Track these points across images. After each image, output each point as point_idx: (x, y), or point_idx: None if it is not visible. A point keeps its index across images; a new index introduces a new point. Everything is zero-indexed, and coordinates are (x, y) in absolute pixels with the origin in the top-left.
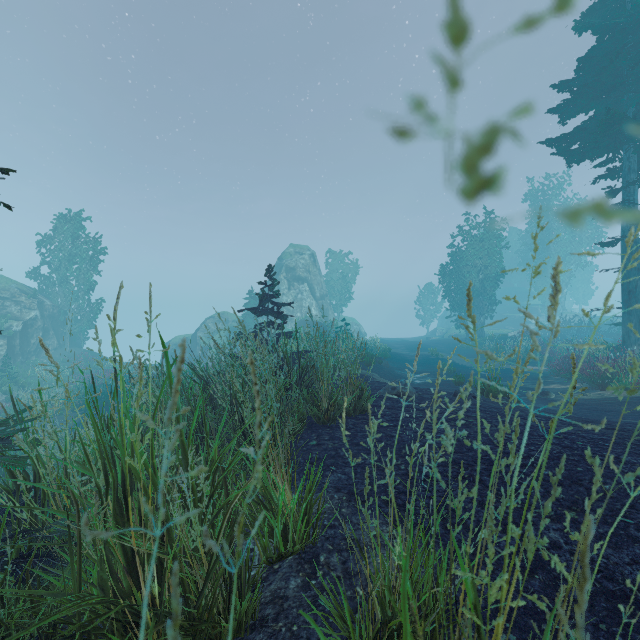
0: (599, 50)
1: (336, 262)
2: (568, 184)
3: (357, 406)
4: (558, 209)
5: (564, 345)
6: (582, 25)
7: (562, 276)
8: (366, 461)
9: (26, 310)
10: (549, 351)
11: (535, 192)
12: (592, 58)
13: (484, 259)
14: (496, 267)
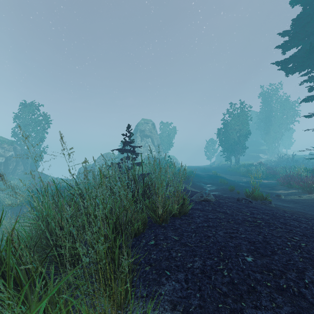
0: (303, 14)
1: (165, 128)
2: (281, 89)
3: (181, 210)
4: (276, 101)
5: (281, 169)
6: (295, 0)
7: (278, 135)
8: (194, 264)
9: (7, 151)
10: (274, 172)
11: (264, 93)
12: (300, 18)
13: (239, 126)
14: (246, 130)
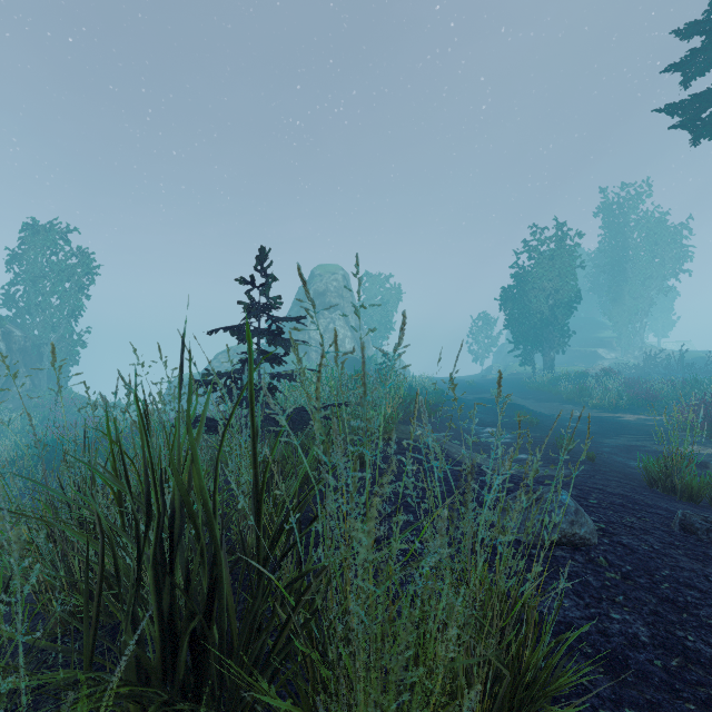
0: None
1: (374, 287)
2: (648, 195)
3: (506, 695)
4: (636, 224)
5: (663, 386)
6: None
7: (641, 303)
8: None
9: None
10: (648, 394)
11: (609, 204)
12: None
13: (555, 281)
14: (569, 291)
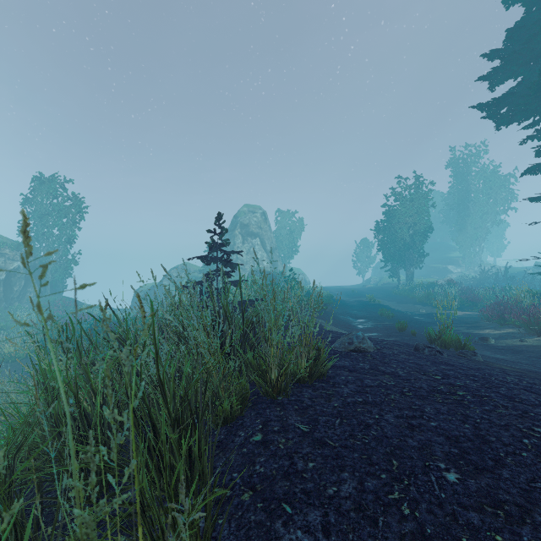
0: (527, 21)
1: (284, 220)
2: (485, 152)
3: (313, 370)
4: (476, 174)
5: (487, 292)
6: None
7: (480, 232)
8: (340, 489)
9: (10, 261)
10: (475, 297)
11: (456, 159)
12: (521, 28)
13: (414, 217)
14: (424, 224)
